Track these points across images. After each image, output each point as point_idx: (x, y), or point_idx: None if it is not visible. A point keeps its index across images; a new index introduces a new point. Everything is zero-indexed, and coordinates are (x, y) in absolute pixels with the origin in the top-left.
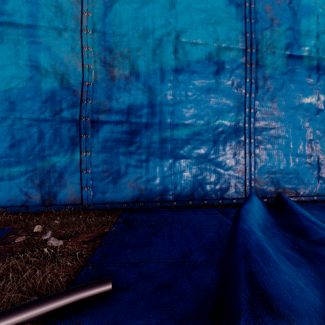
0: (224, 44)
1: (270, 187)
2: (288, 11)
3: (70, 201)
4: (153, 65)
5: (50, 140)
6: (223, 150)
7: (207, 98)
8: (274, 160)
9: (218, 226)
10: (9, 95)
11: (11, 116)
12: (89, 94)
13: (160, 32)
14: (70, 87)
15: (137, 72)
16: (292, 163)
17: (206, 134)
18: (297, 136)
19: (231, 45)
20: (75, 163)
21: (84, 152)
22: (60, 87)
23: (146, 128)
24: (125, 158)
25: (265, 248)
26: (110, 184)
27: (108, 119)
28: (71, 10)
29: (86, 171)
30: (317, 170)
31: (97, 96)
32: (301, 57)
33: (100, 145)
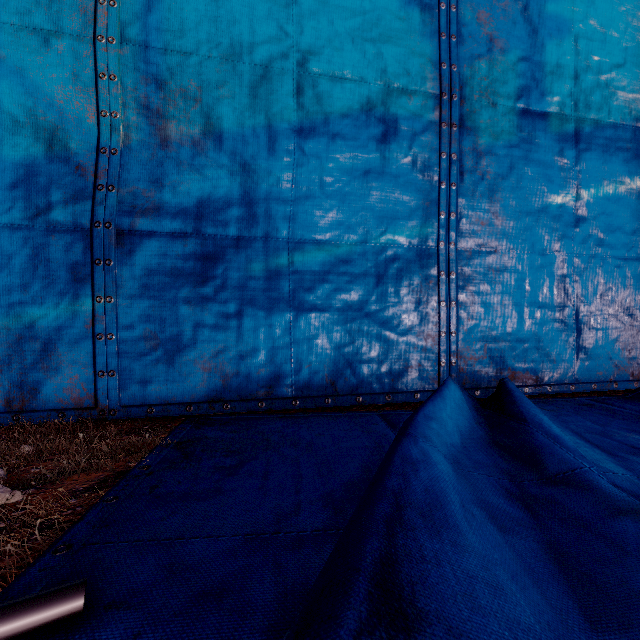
0: (398, 83)
1: (488, 368)
2: (522, 26)
3: (69, 402)
4: (251, 119)
5: (24, 272)
6: (396, 295)
7: (363, 190)
8: (495, 315)
9: (372, 450)
10: None
11: None
12: (112, 173)
13: (266, 50)
14: (69, 158)
15: (218, 132)
16: (528, 320)
17: (362, 263)
18: (538, 269)
19: (411, 85)
20: (82, 320)
21: (100, 297)
22: (46, 156)
23: (237, 247)
24: (192, 309)
25: (444, 497)
26: (160, 364)
27: (155, 227)
28: None
29: (106, 338)
30: (575, 335)
31: (131, 178)
32: (545, 116)
33: (138, 282)
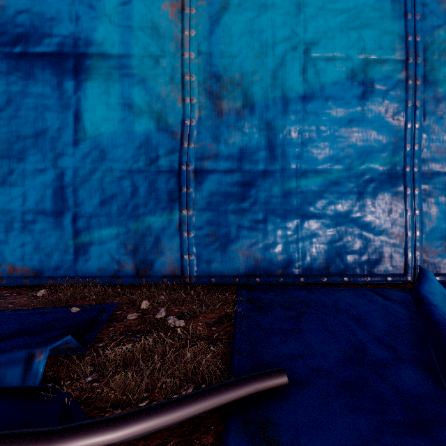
0: (374, 56)
1: (445, 260)
2: None
3: (168, 272)
4: (272, 93)
5: (145, 196)
6: (372, 206)
7: (348, 133)
8: None
9: (384, 313)
10: (99, 142)
11: (101, 167)
12: (191, 135)
13: (282, 47)
14: (168, 128)
15: (252, 104)
16: None
17: (348, 184)
18: None
19: (384, 56)
20: (175, 224)
21: (184, 210)
22: (156, 128)
23: (264, 177)
24: (236, 217)
25: None
26: (218, 251)
27: (214, 166)
28: (169, 30)
29: (188, 235)
30: None
31: (201, 137)
32: None
33: (205, 201)
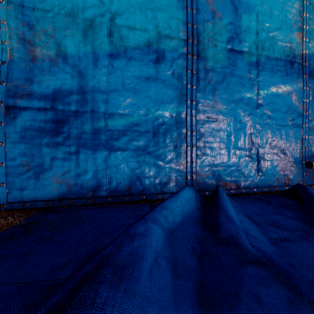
0: (165, 32)
1: (212, 180)
2: (229, 6)
3: None
4: (84, 48)
5: None
6: (164, 142)
7: (146, 87)
8: (216, 153)
9: None
10: None
11: None
12: (2, 74)
13: (92, 12)
14: None
15: (64, 54)
16: (233, 156)
17: (145, 125)
18: (238, 130)
19: (172, 34)
20: None
21: None
22: None
23: (76, 116)
24: (50, 149)
25: (141, 257)
26: (31, 179)
27: (28, 104)
28: None
29: None
30: (256, 163)
31: (14, 77)
32: (242, 52)
33: (18, 135)
